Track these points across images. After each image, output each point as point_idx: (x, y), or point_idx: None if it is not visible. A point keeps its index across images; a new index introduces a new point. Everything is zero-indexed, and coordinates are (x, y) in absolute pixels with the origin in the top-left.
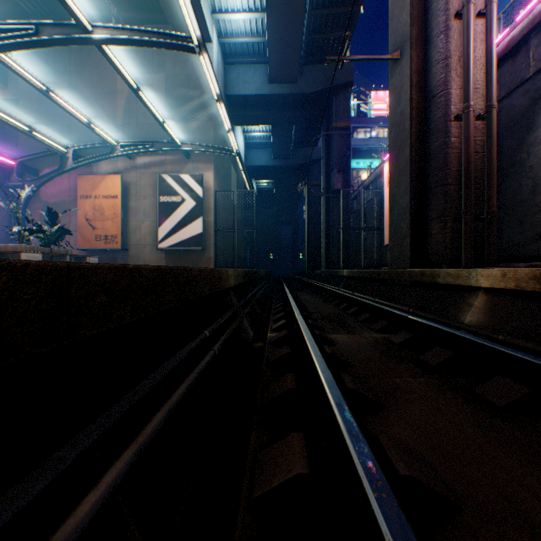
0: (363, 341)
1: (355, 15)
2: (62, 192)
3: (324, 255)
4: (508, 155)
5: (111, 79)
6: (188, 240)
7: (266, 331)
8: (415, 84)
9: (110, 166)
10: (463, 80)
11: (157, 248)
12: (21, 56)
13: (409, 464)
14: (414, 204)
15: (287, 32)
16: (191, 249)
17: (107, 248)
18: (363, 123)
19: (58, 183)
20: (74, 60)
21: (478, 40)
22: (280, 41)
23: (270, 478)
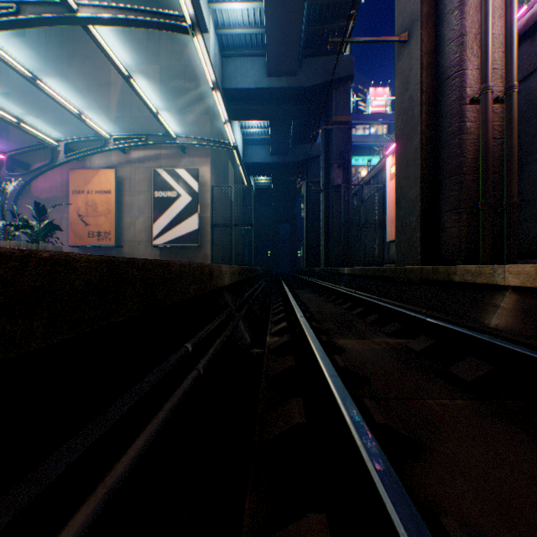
0: (377, 348)
1: (356, 5)
2: (54, 187)
3: (323, 253)
4: (526, 143)
5: (104, 70)
6: (183, 237)
7: (265, 334)
8: (425, 66)
9: (103, 161)
10: (481, 59)
11: (152, 244)
12: (12, 47)
13: None
14: (424, 196)
15: (286, 22)
16: (187, 246)
17: (100, 244)
18: (361, 120)
19: (50, 177)
20: (67, 51)
21: (495, 16)
22: (278, 32)
23: None
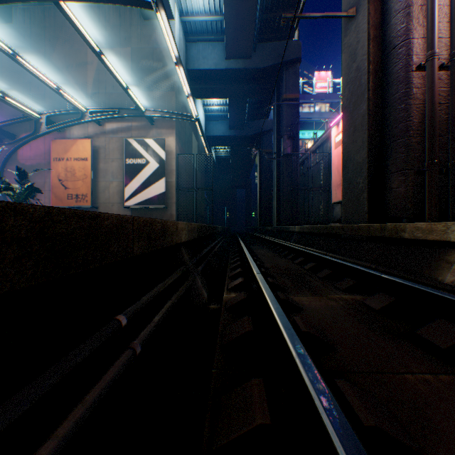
0: (335, 306)
1: None
2: (37, 155)
3: (275, 213)
4: None
5: (82, 52)
6: (151, 199)
7: (222, 289)
8: (372, 37)
9: (81, 132)
10: (427, 27)
11: (124, 206)
12: (0, 31)
13: None
14: (371, 159)
15: (242, 9)
16: (155, 207)
17: (78, 206)
18: (307, 99)
19: (34, 147)
20: (49, 35)
21: None
22: (236, 18)
23: None
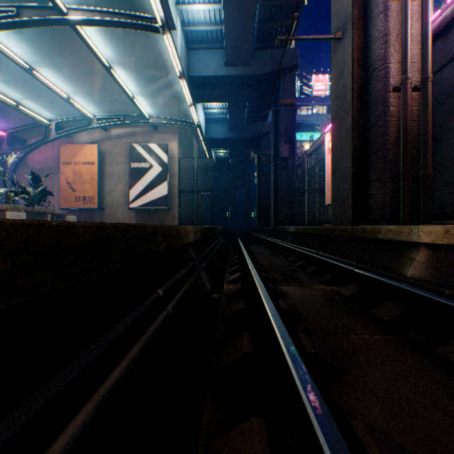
0: (314, 294)
1: (300, 6)
2: (46, 159)
3: (272, 214)
4: (440, 124)
5: (89, 61)
6: (155, 201)
7: (223, 283)
8: (356, 60)
9: (88, 137)
10: (401, 55)
11: (129, 207)
12: (11, 41)
13: None
14: (355, 168)
15: (241, 21)
16: (158, 209)
17: (85, 207)
18: (305, 102)
19: (43, 151)
20: (57, 45)
21: (414, 19)
22: (235, 29)
23: None
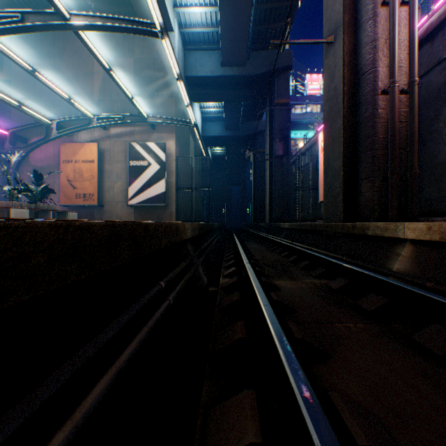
0: (305, 287)
1: (294, 9)
2: (47, 157)
3: (267, 210)
4: (427, 125)
5: (89, 62)
6: (153, 198)
7: (219, 277)
8: (347, 63)
9: (88, 136)
10: (389, 59)
11: (127, 204)
12: (13, 43)
13: (365, 429)
14: (346, 167)
15: (237, 23)
16: (156, 205)
17: (86, 204)
18: (299, 101)
19: (45, 149)
20: (58, 46)
21: (401, 25)
22: (231, 31)
23: (221, 444)
